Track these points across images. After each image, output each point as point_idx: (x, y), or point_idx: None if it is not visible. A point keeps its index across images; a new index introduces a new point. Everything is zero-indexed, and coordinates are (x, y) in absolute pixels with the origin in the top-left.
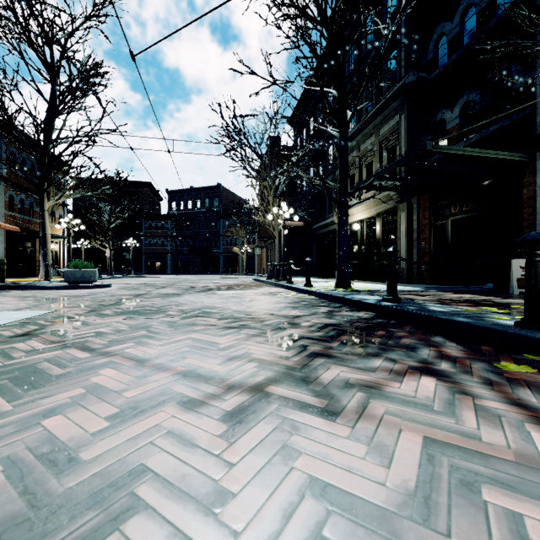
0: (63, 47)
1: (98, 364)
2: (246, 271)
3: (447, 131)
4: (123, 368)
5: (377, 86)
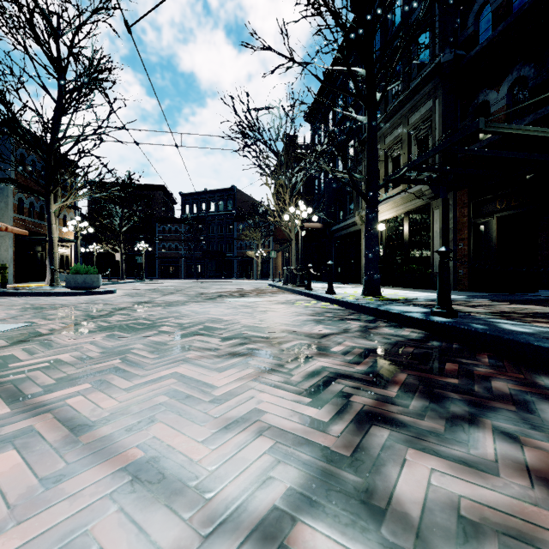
0: (48, 18)
1: (3, 436)
2: (261, 275)
3: (491, 114)
4: (38, 448)
5: (410, 64)
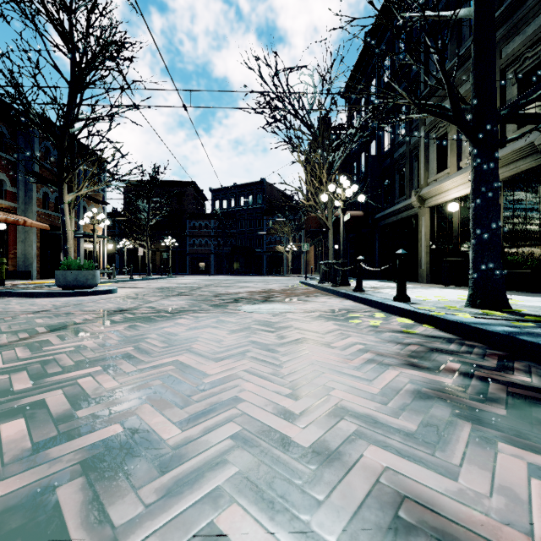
0: None
1: None
2: (292, 271)
3: None
4: None
5: None
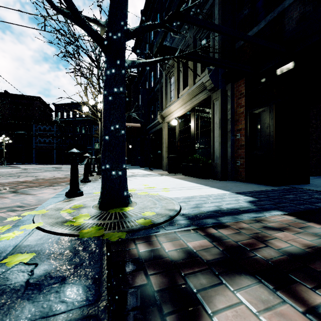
0: None
1: None
2: None
3: None
4: None
5: None
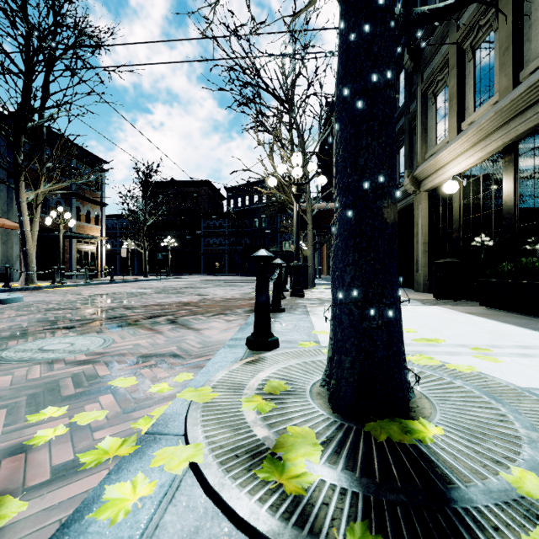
0: None
1: None
2: None
3: None
4: None
5: None
